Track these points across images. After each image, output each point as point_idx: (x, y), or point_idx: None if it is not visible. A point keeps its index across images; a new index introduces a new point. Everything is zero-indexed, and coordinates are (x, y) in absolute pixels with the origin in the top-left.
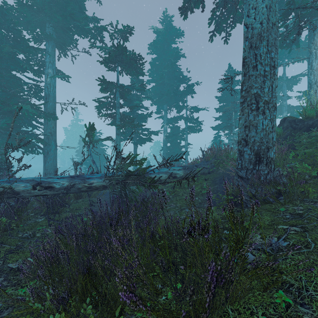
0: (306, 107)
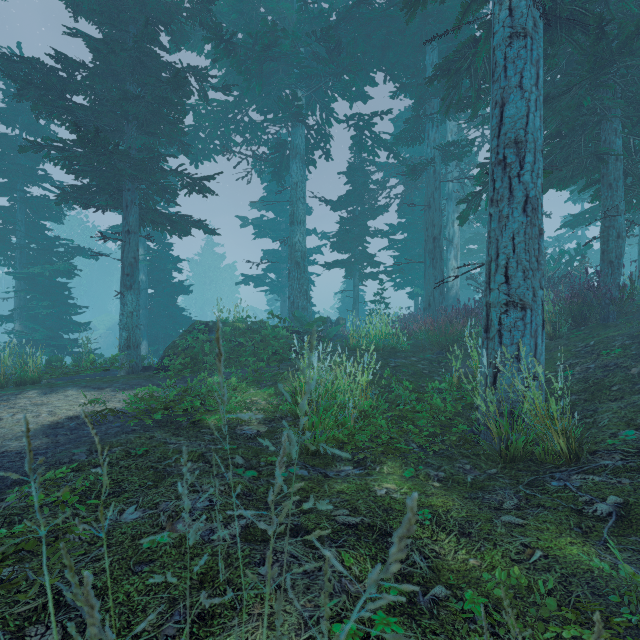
0: None
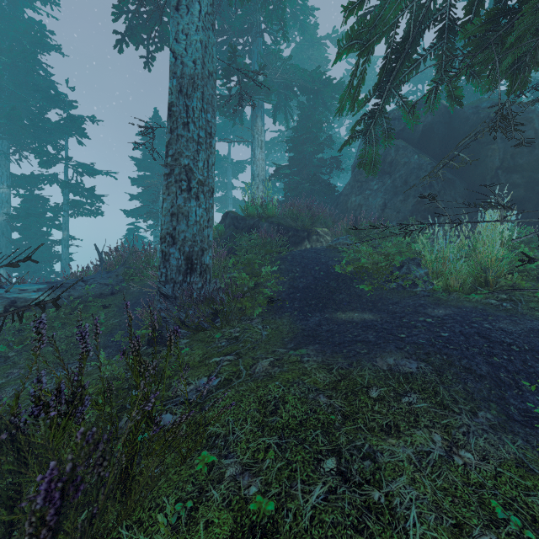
0: (248, 202)
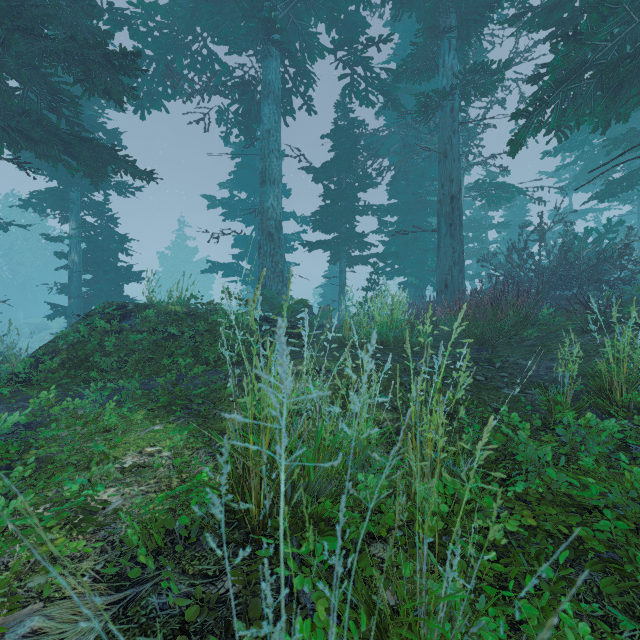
0: None
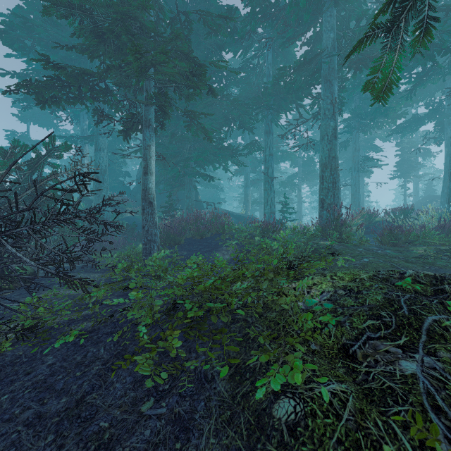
0: None
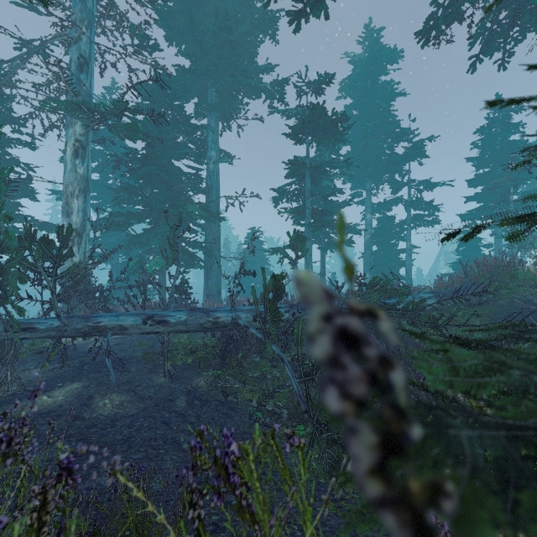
0: None
